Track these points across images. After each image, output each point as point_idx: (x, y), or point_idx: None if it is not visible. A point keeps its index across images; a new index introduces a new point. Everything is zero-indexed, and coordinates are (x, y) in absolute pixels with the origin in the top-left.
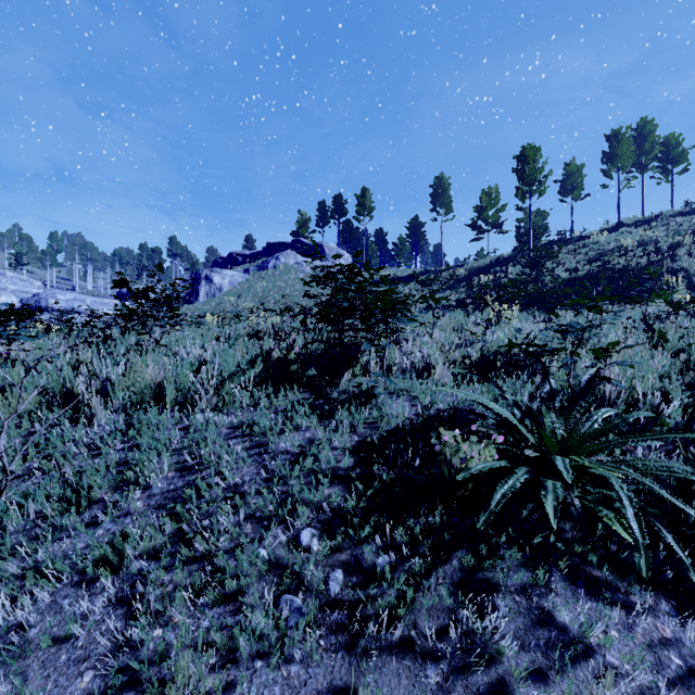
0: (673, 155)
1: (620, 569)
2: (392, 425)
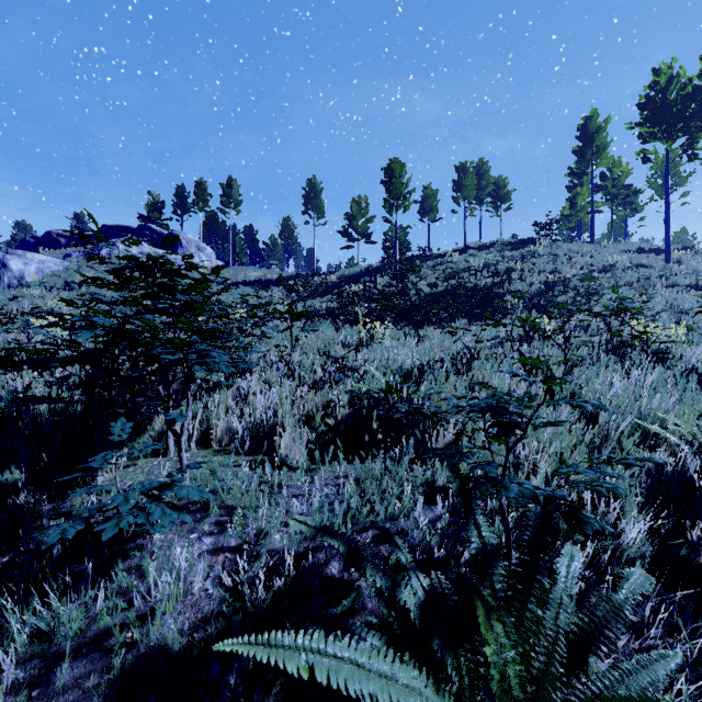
0: (502, 194)
1: None
2: (150, 640)
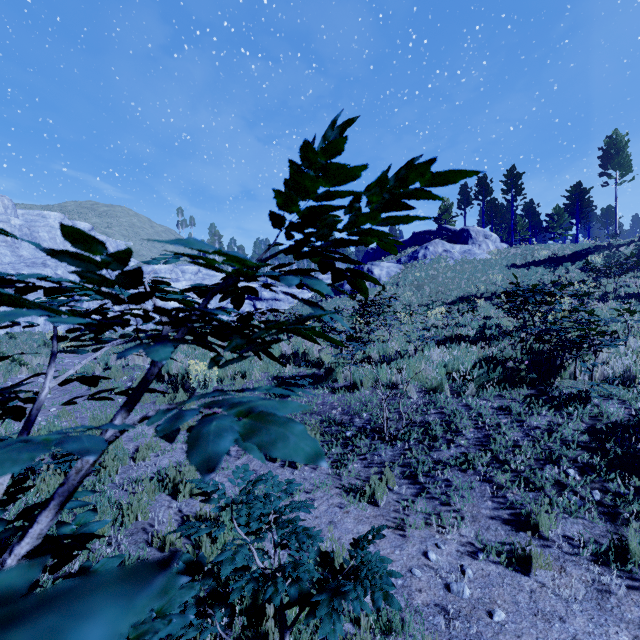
0: None
1: None
2: (611, 420)
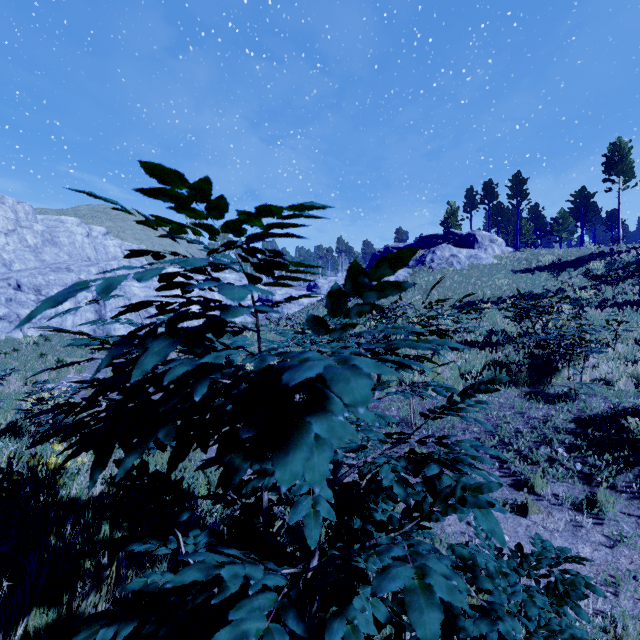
0: None
1: None
2: (593, 412)
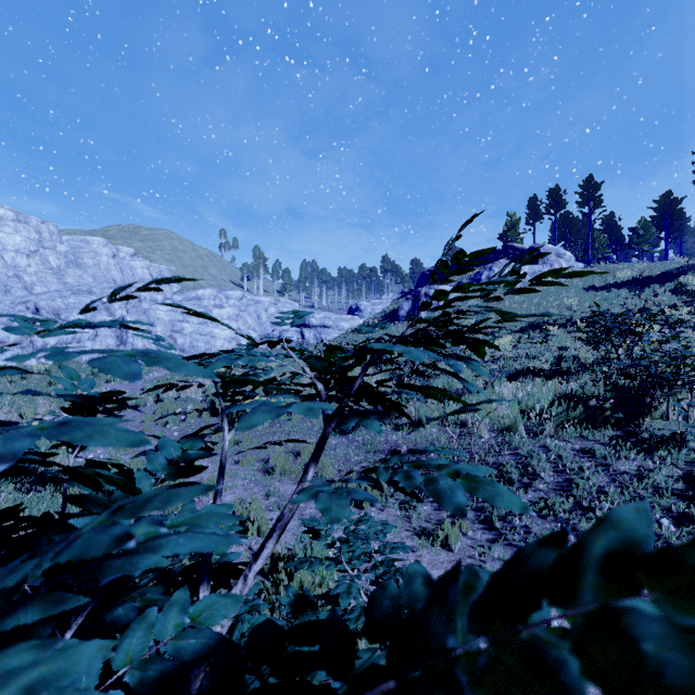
0: None
1: None
2: None
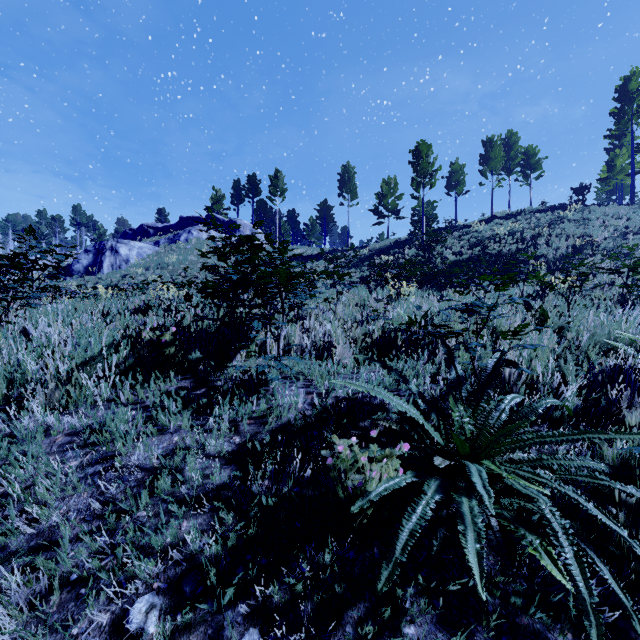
0: (532, 163)
1: (547, 609)
2: (283, 419)
